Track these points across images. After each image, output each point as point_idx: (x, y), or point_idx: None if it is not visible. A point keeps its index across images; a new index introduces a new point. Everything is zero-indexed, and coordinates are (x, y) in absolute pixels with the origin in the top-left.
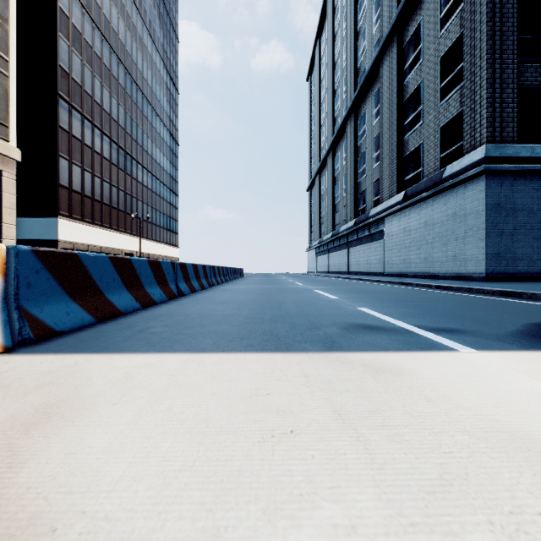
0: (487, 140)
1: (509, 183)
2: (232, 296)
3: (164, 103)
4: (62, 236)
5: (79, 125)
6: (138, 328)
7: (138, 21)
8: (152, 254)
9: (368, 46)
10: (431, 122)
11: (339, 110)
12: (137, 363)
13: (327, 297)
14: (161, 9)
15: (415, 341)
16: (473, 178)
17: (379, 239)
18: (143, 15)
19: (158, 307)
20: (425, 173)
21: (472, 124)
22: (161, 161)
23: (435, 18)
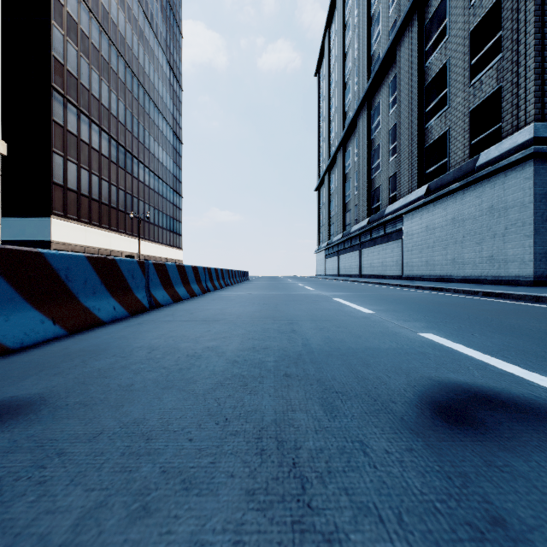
0: (534, 118)
1: None
2: (225, 307)
3: (167, 100)
4: (55, 237)
5: (74, 120)
6: None
7: (139, 13)
8: (154, 257)
9: (383, 31)
10: (459, 105)
11: (350, 103)
12: None
13: (356, 311)
14: (164, 3)
15: None
16: (517, 164)
17: (397, 239)
18: (144, 8)
19: (99, 330)
20: (452, 164)
21: (514, 101)
22: (164, 160)
23: None
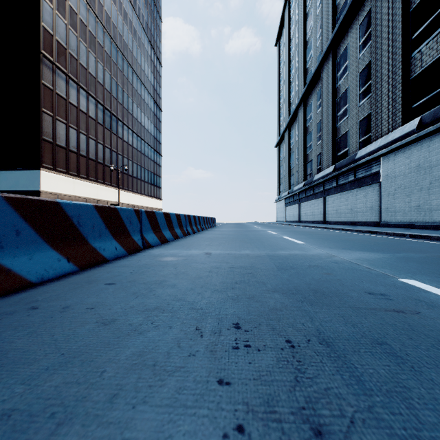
0: None
1: None
2: None
3: (148, 73)
4: (45, 187)
5: (63, 84)
6: None
7: None
8: (137, 206)
9: None
10: None
11: (311, 59)
12: None
13: None
14: None
15: None
16: None
17: (373, 183)
18: None
19: None
20: None
21: None
22: (146, 124)
23: None
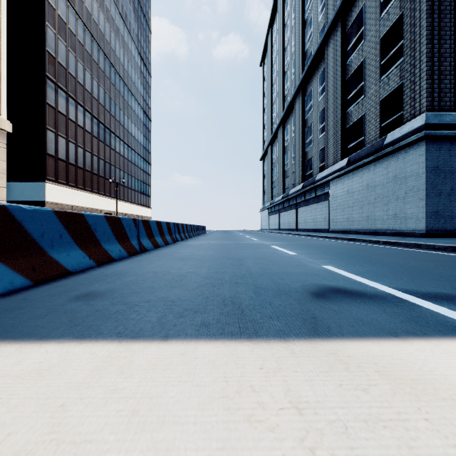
0: (426, 109)
1: (447, 148)
2: (193, 251)
3: (138, 85)
4: (49, 198)
5: (64, 102)
6: (75, 293)
7: (116, 14)
8: (128, 214)
9: (315, 32)
10: (372, 95)
11: (288, 89)
12: (25, 368)
13: (285, 253)
14: (136, 5)
15: (420, 316)
16: (413, 144)
17: (325, 200)
18: (120, 9)
19: (115, 264)
20: (367, 141)
21: (411, 95)
22: (136, 135)
23: (376, 2)
